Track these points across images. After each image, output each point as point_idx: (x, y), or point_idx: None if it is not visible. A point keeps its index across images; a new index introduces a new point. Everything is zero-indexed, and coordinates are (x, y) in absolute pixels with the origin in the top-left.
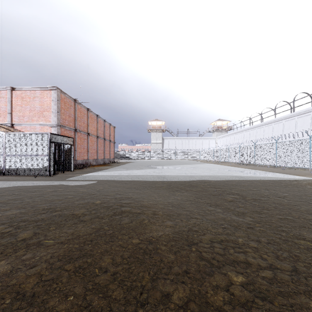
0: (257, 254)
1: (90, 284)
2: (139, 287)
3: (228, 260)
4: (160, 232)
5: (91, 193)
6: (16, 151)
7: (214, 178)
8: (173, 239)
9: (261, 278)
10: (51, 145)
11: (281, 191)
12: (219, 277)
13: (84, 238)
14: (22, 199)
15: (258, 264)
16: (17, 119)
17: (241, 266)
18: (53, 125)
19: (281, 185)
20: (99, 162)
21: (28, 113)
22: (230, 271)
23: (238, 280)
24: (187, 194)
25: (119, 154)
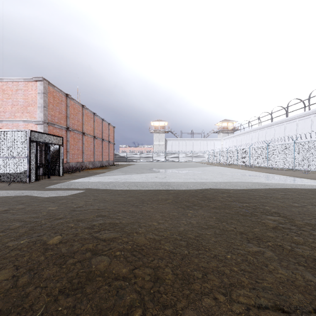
0: None
1: None
2: None
3: None
4: None
5: (58, 216)
6: None
7: (232, 186)
8: None
9: None
10: (32, 144)
11: None
12: None
13: None
14: None
15: None
16: None
17: None
18: (38, 122)
19: None
20: (96, 165)
21: (9, 108)
22: None
23: None
24: (204, 213)
25: (120, 156)
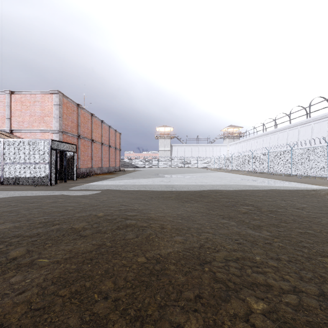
0: (278, 275)
1: (87, 314)
2: (144, 317)
3: (246, 282)
4: (168, 249)
5: (94, 204)
6: (15, 159)
7: (226, 187)
8: (183, 257)
9: (284, 304)
10: (53, 152)
11: (298, 202)
12: (236, 304)
13: (83, 257)
14: (18, 211)
15: (280, 287)
16: (17, 125)
17: (261, 289)
18: (54, 131)
19: (298, 195)
20: (103, 170)
21: (28, 118)
22: (249, 295)
23: (259, 306)
24: (198, 205)
25: (125, 162)
